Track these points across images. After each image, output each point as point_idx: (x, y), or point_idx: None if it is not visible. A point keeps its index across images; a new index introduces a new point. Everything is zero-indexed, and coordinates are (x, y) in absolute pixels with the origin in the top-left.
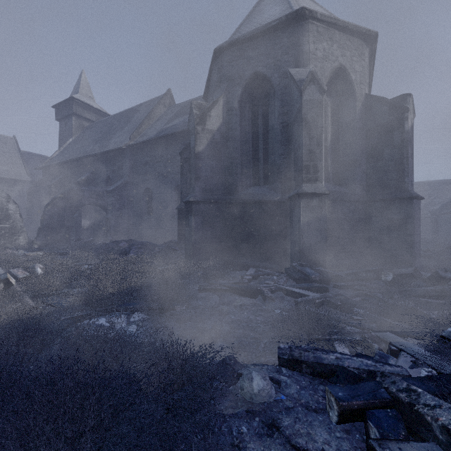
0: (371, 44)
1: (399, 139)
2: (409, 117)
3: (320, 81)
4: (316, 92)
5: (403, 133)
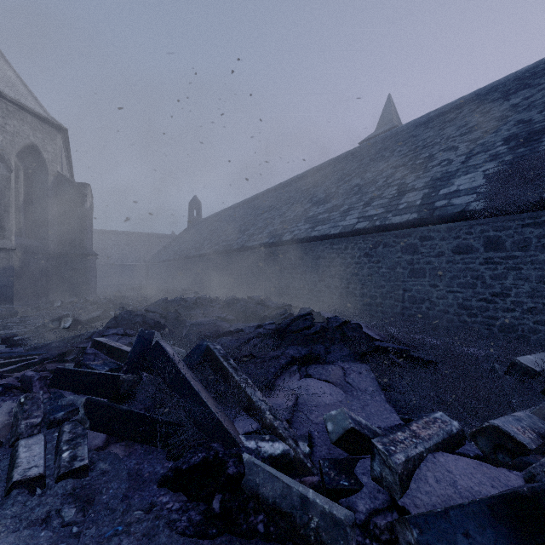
0: (63, 133)
1: (81, 214)
2: (89, 200)
3: (8, 162)
4: (3, 169)
5: (84, 210)
